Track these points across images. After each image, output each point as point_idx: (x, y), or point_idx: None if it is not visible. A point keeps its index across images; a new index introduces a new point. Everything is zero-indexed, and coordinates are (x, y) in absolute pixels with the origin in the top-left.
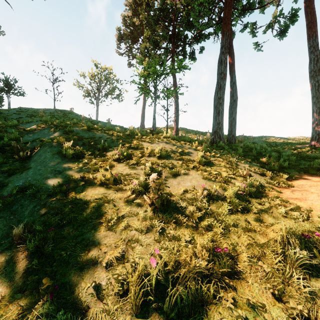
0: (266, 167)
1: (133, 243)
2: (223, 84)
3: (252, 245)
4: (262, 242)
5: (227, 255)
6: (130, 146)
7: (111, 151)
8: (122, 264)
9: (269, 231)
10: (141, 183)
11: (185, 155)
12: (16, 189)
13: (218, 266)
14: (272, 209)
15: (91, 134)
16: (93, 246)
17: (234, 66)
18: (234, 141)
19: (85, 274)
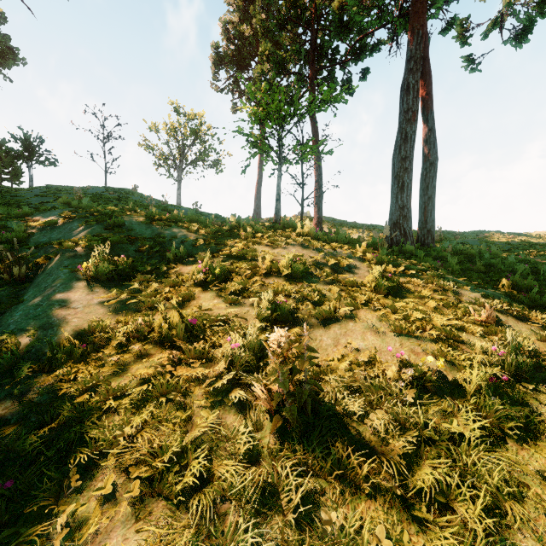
0: (522, 299)
1: None
2: (412, 131)
3: None
4: None
5: None
6: (230, 254)
7: (191, 264)
8: None
9: None
10: (248, 346)
11: (343, 271)
12: None
13: None
14: None
15: (157, 230)
16: None
17: (431, 98)
18: (430, 242)
19: None
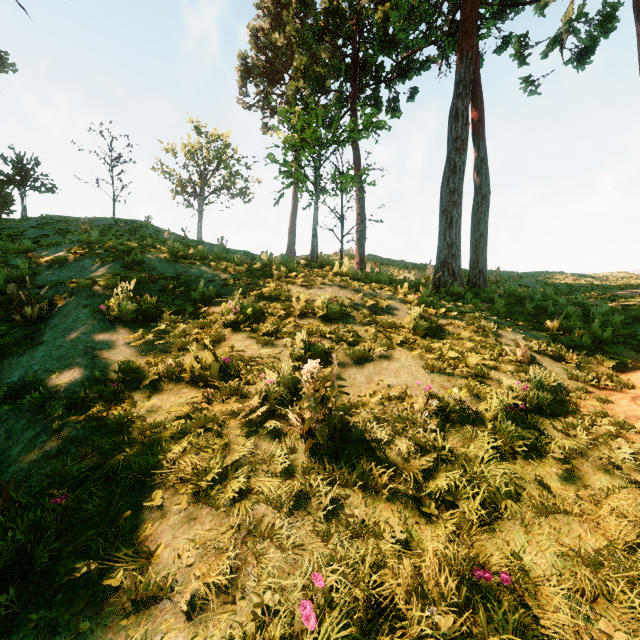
0: (562, 341)
1: (258, 542)
2: (461, 161)
3: (566, 555)
4: (592, 545)
5: (506, 590)
6: (262, 295)
7: (220, 304)
8: (228, 605)
9: (603, 511)
10: (282, 381)
11: (382, 313)
12: (0, 392)
13: (486, 630)
14: (598, 446)
15: (180, 268)
16: (160, 547)
17: (482, 125)
18: (482, 283)
19: (131, 632)
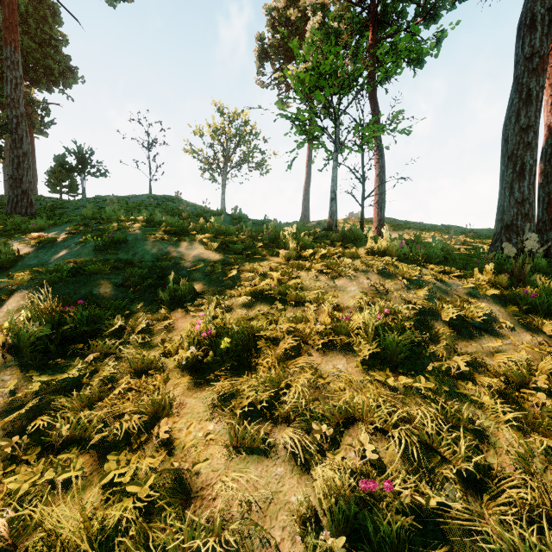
0: None
1: None
2: (539, 86)
3: None
4: None
5: None
6: (259, 291)
7: (196, 308)
8: None
9: None
10: None
11: (474, 330)
12: None
13: None
14: None
15: (165, 247)
16: None
17: None
18: None
19: None
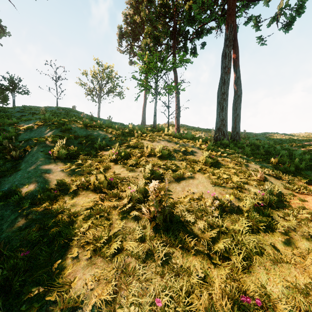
0: (280, 169)
1: (127, 277)
2: (227, 78)
3: (289, 287)
4: (302, 281)
5: (259, 308)
6: (129, 145)
7: (108, 150)
8: None
9: (307, 262)
10: (139, 191)
11: (189, 154)
12: None
13: None
14: (301, 225)
15: (89, 132)
16: (76, 279)
17: (238, 60)
18: (238, 138)
19: None
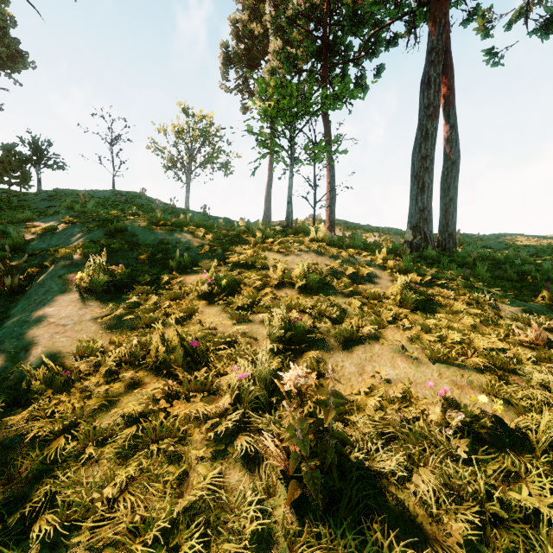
0: None
1: None
2: (433, 128)
3: None
4: None
5: None
6: (238, 262)
7: (196, 273)
8: None
9: None
10: (258, 377)
11: (363, 281)
12: None
13: None
14: None
15: (160, 235)
16: None
17: (453, 92)
18: (452, 246)
19: None
